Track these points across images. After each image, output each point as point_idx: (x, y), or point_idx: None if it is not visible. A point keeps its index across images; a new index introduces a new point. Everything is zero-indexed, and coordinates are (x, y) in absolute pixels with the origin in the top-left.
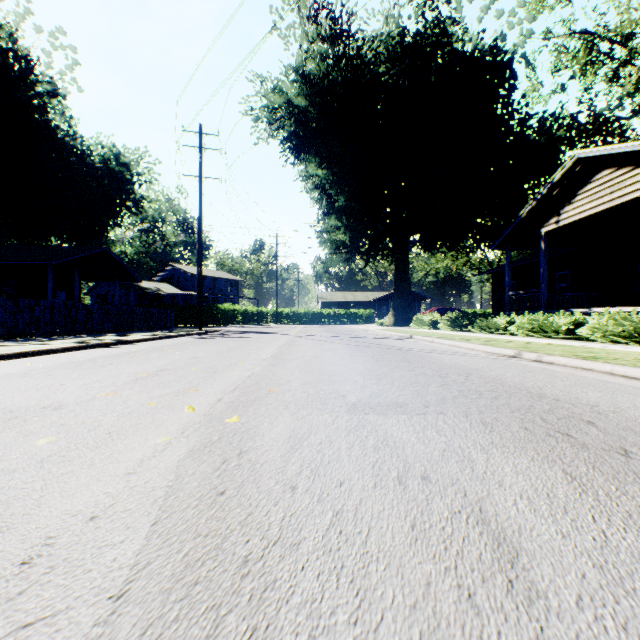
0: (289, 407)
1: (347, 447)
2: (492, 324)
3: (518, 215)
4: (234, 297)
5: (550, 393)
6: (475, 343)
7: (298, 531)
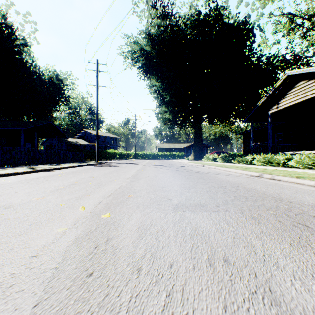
0: (139, 207)
1: (174, 235)
2: (244, 159)
3: (257, 104)
4: (115, 146)
5: (285, 198)
6: (237, 169)
7: (141, 313)
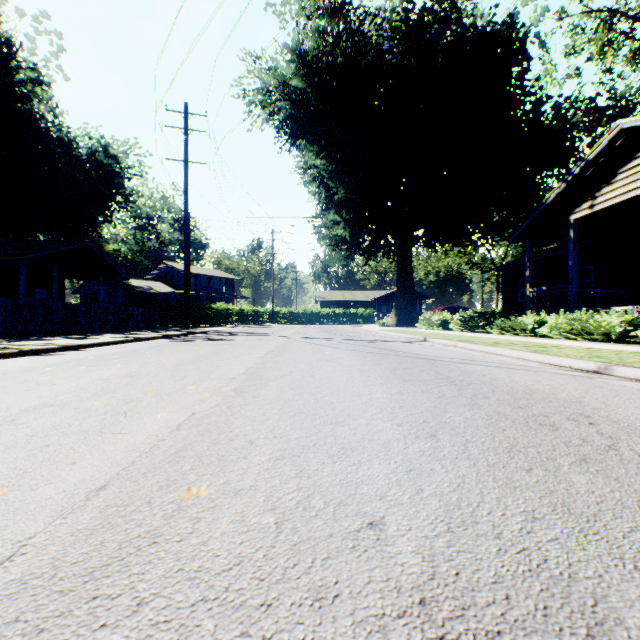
0: None
1: None
2: (517, 324)
3: (543, 201)
4: (229, 296)
5: None
6: (519, 349)
7: None
